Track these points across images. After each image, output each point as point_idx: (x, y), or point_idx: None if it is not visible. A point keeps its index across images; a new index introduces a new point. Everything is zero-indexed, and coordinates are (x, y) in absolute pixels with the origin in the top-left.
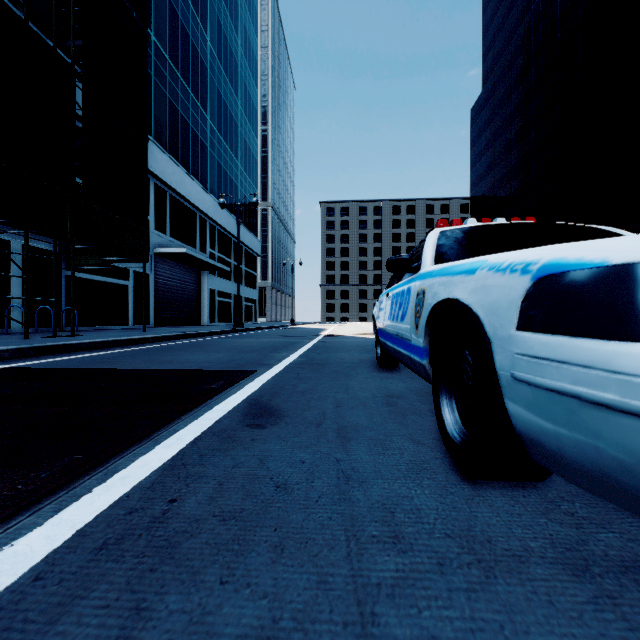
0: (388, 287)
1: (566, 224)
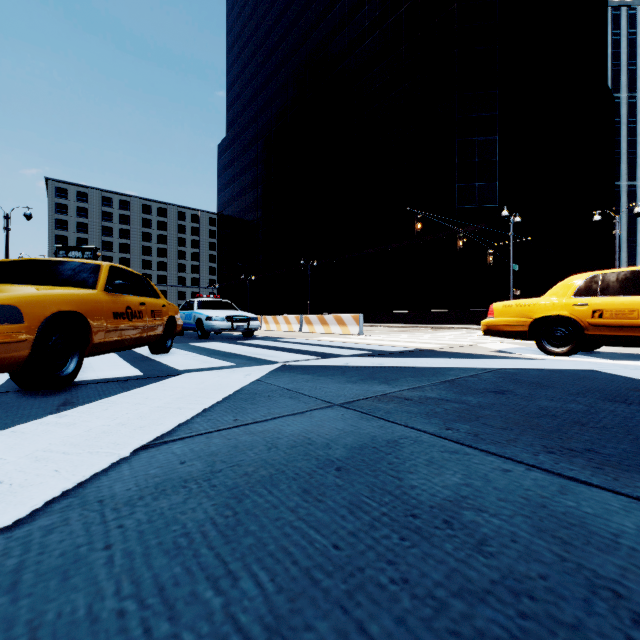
0: (181, 310)
1: (223, 301)
